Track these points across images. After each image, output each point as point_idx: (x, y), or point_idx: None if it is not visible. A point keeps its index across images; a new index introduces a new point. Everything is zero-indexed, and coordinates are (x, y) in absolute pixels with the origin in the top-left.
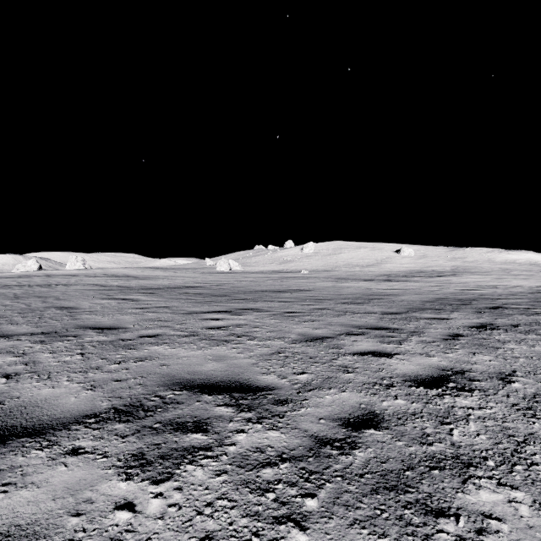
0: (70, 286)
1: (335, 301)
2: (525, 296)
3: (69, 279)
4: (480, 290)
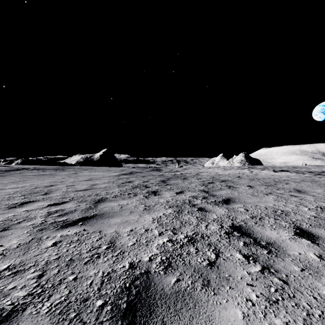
0: None
1: None
2: None
3: None
4: None
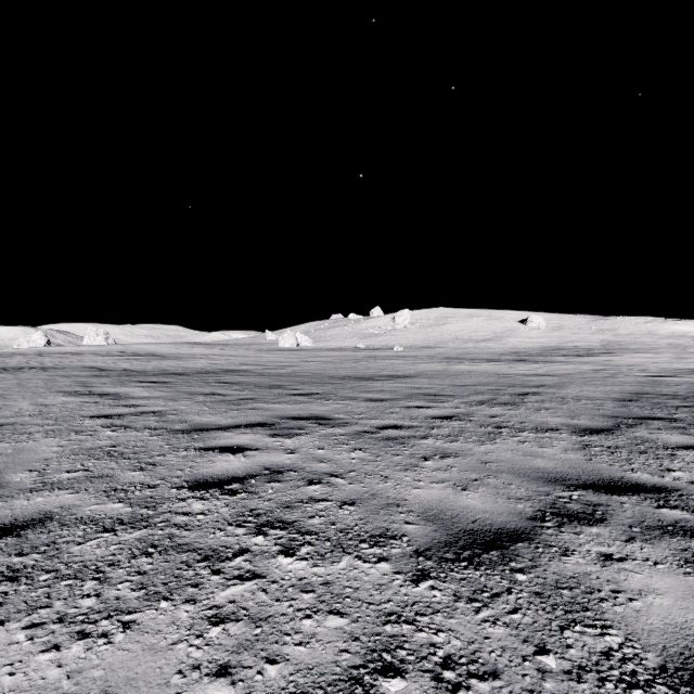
0: (51, 369)
1: (462, 398)
2: None
3: (64, 359)
4: (677, 377)
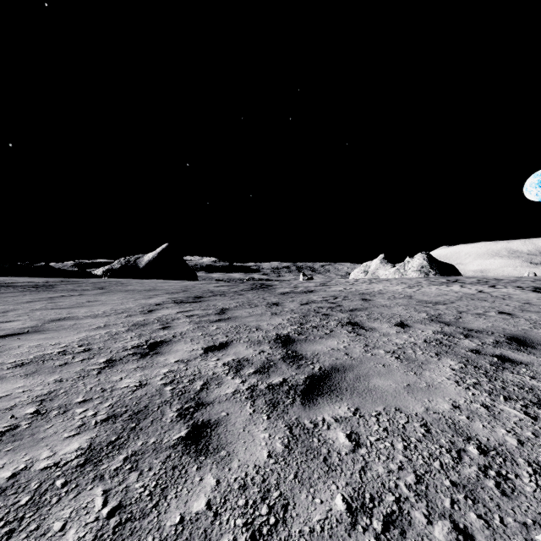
0: None
1: None
2: None
3: None
4: None
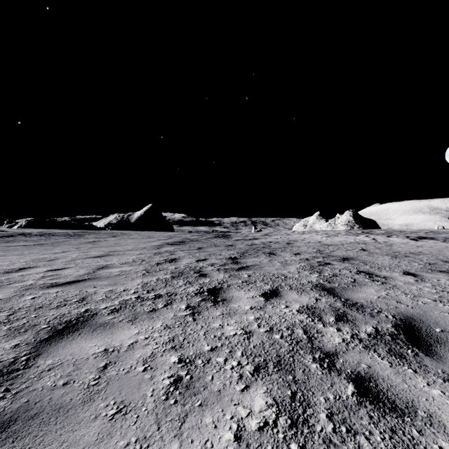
0: None
1: None
2: None
3: None
4: None
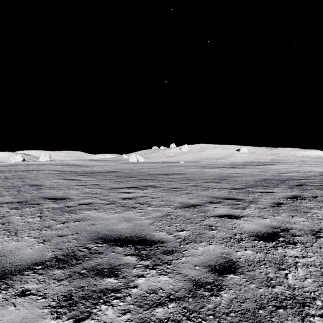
0: (40, 171)
1: (201, 180)
2: (317, 177)
3: (40, 167)
4: (289, 173)
